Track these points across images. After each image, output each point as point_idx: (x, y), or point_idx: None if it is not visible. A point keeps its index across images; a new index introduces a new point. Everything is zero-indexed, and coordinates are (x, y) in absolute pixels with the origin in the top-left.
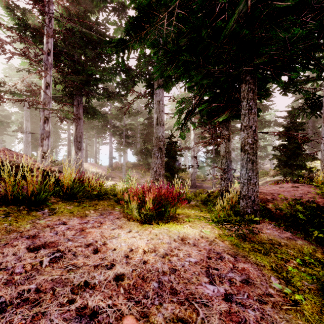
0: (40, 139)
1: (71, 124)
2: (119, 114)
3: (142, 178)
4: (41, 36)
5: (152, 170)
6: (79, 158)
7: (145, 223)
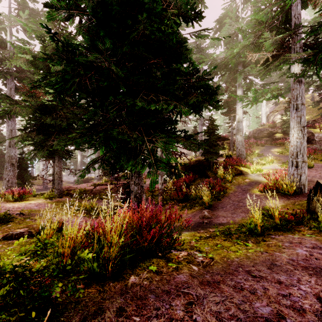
0: None
1: None
2: None
3: None
4: None
5: (5, 180)
6: None
7: (14, 201)
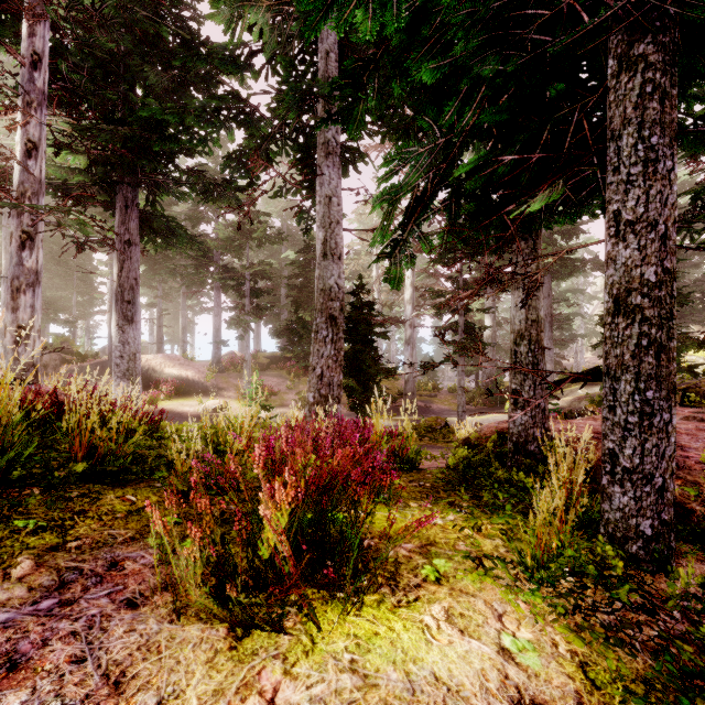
0: (9, 291)
1: None
2: (235, 239)
3: (291, 390)
4: (20, 23)
5: (312, 373)
6: (128, 342)
7: (254, 627)
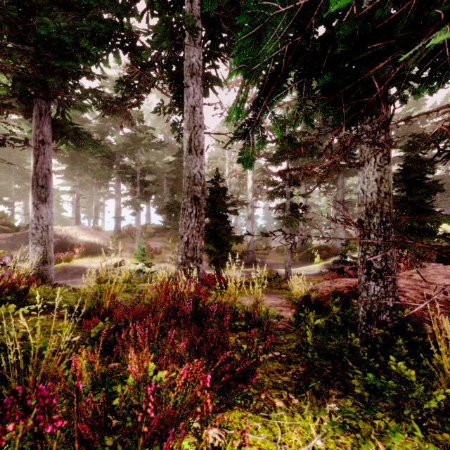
0: None
1: (55, 164)
2: (129, 145)
3: (169, 251)
4: None
5: (180, 240)
6: (41, 217)
7: None
